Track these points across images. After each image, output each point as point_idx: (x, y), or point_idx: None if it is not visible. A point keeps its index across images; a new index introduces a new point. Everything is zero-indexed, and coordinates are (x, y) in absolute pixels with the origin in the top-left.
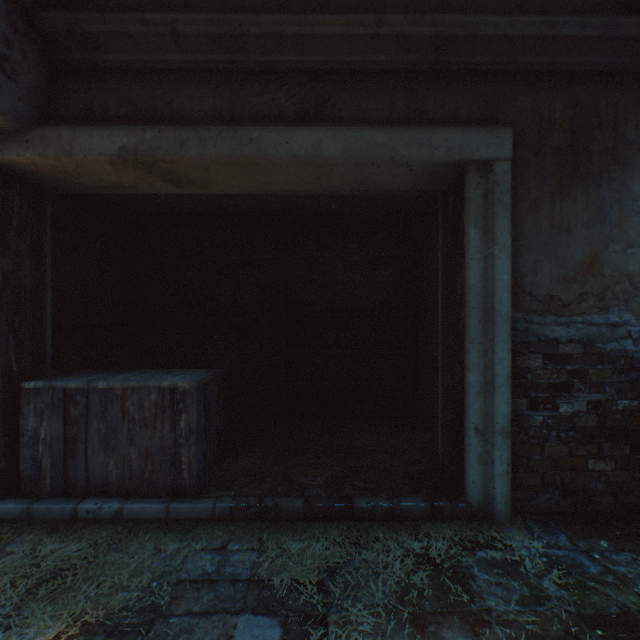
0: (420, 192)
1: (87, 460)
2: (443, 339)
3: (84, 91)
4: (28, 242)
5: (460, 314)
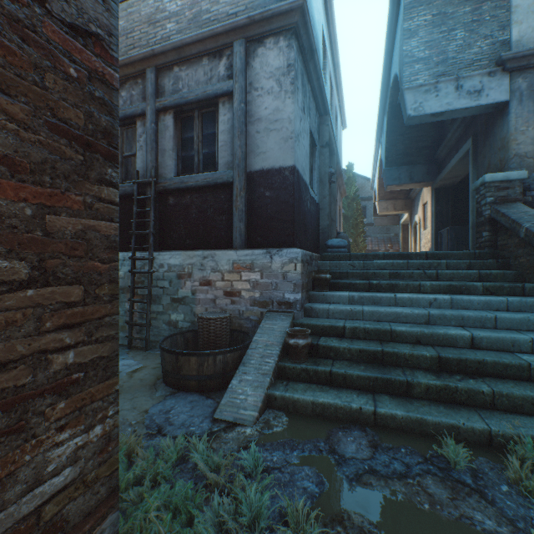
0: None
1: (441, 247)
2: None
3: (440, 168)
4: (444, 202)
5: None
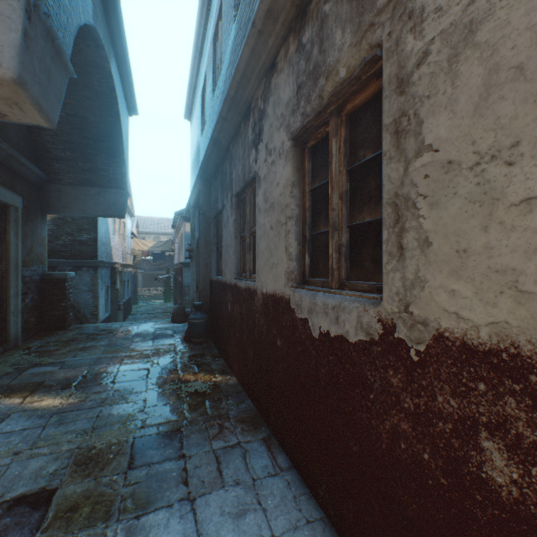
0: None
1: None
2: None
3: None
4: None
5: (0, 266)
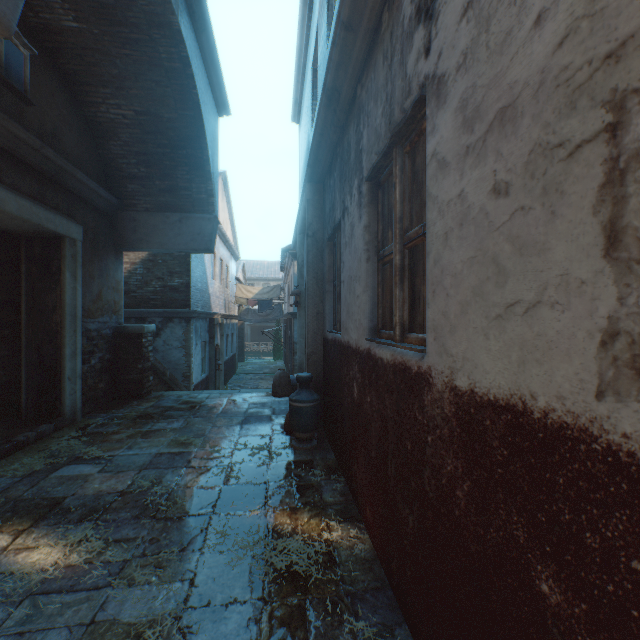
0: (12, 232)
1: None
2: (27, 333)
3: None
4: None
5: (54, 317)
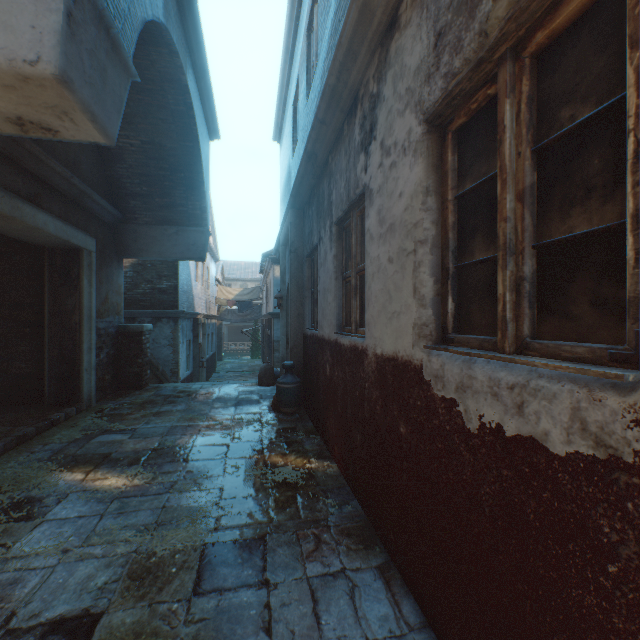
0: (39, 245)
1: None
2: (50, 331)
3: None
4: None
5: (73, 317)
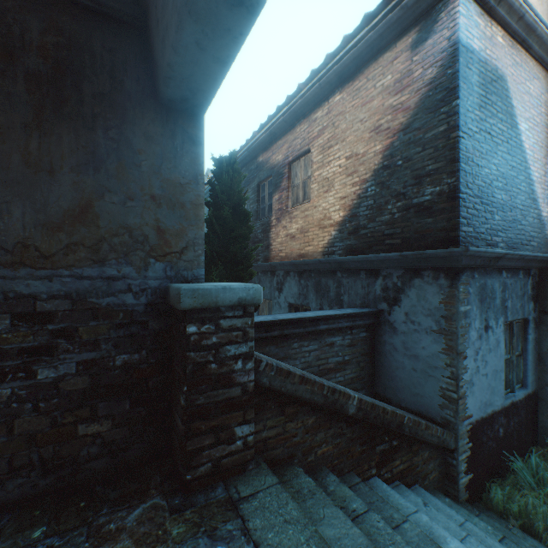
0: None
1: None
2: None
3: None
4: None
5: None
